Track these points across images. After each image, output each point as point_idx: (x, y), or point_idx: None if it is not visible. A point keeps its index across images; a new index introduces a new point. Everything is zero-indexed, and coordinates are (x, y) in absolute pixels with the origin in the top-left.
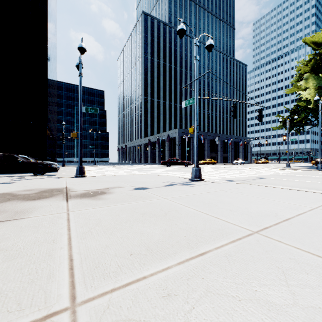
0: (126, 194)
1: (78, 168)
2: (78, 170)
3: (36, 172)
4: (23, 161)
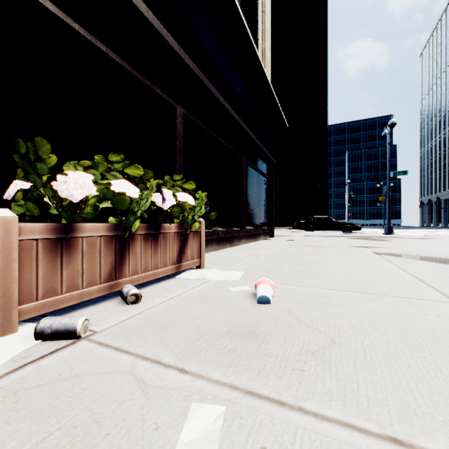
0: (447, 239)
1: (386, 227)
2: (386, 229)
3: (345, 230)
4: (336, 222)
